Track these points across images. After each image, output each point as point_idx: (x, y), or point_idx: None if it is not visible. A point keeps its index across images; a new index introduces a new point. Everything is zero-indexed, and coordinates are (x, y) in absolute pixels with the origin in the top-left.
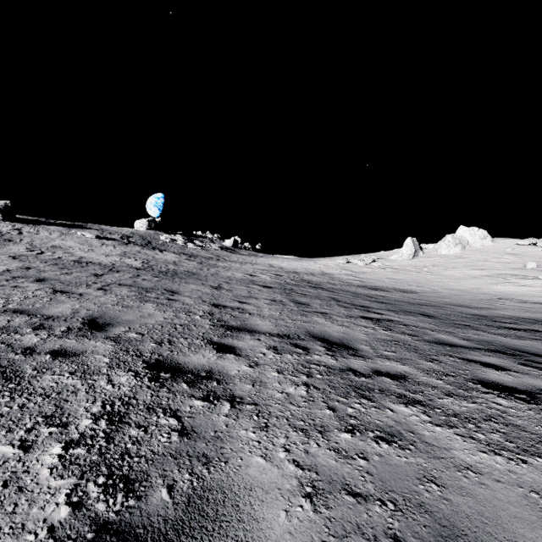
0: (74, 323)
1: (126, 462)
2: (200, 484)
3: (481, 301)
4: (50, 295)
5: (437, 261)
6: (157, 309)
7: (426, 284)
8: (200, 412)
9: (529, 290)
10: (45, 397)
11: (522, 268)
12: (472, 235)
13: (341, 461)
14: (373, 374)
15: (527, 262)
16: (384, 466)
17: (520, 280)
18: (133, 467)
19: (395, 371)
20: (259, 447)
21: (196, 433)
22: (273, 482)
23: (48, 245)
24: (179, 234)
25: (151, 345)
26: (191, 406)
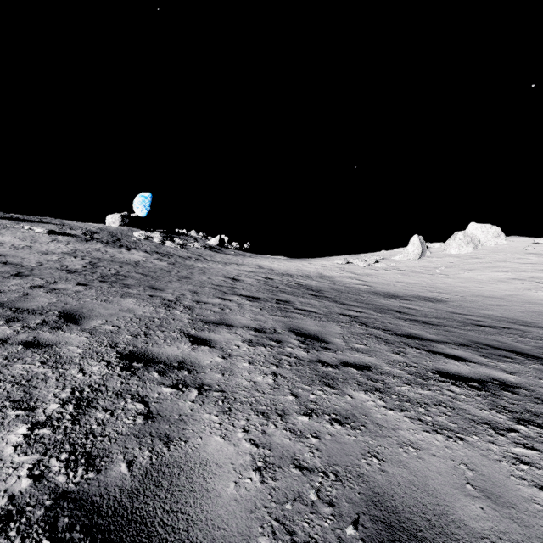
0: None
1: None
2: None
3: (542, 316)
4: None
5: (448, 261)
6: None
7: (448, 289)
8: None
9: None
10: None
11: None
12: (485, 232)
13: None
14: None
15: None
16: None
17: None
18: None
19: None
20: None
21: None
22: None
23: None
24: (158, 231)
25: None
26: None
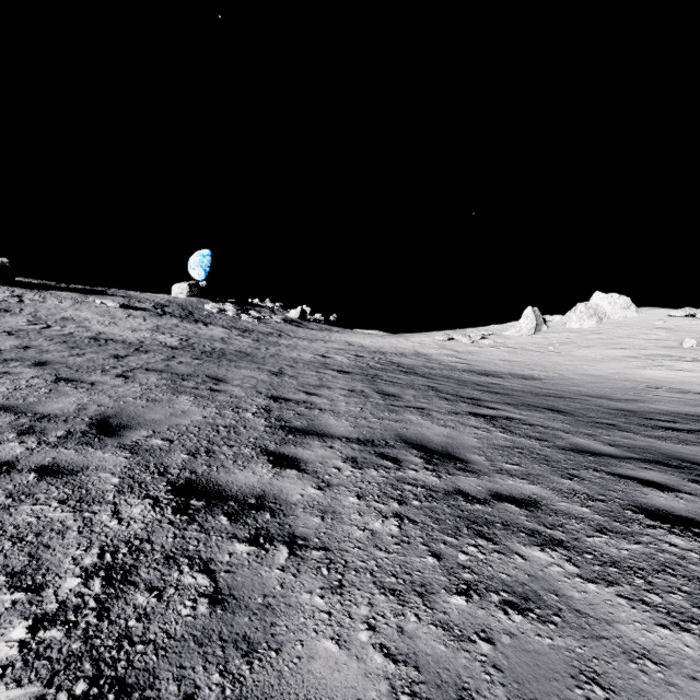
0: (77, 425)
1: (124, 654)
2: (235, 693)
3: (626, 391)
4: (50, 385)
5: (566, 337)
6: (195, 404)
7: (552, 367)
8: (243, 562)
9: (688, 375)
10: (16, 541)
11: (677, 346)
12: (612, 303)
13: (454, 645)
14: (492, 499)
15: (683, 340)
16: (519, 653)
17: (675, 363)
18: (133, 661)
19: (521, 494)
20: (329, 623)
21: (235, 599)
22: (351, 686)
23: (57, 316)
24: (229, 302)
25: (181, 456)
26: (231, 553)
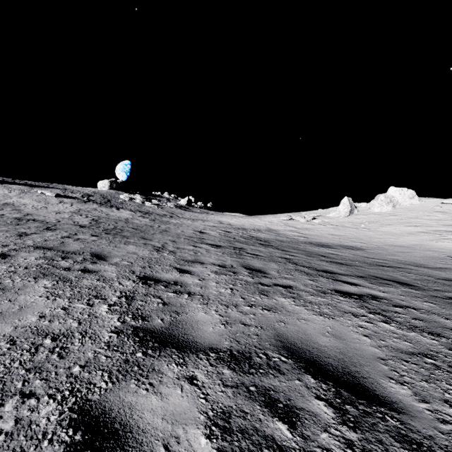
0: None
1: None
2: None
3: (434, 260)
4: None
5: (371, 218)
6: (48, 293)
7: (368, 240)
8: None
9: None
10: None
11: None
12: (402, 194)
13: None
14: None
15: None
16: None
17: None
18: None
19: None
20: None
21: None
22: None
23: (1, 202)
24: (138, 193)
25: None
26: None
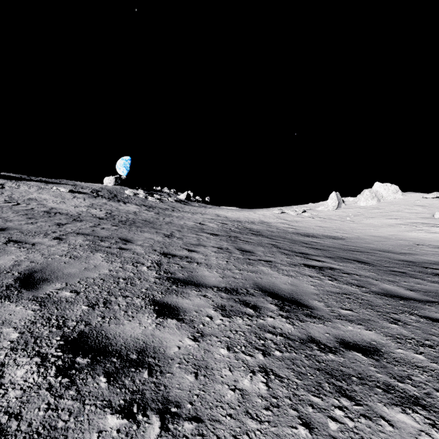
0: (5, 280)
1: None
2: None
3: (402, 247)
4: (0, 246)
5: (357, 211)
6: (105, 260)
7: (350, 231)
8: None
9: None
10: None
11: (430, 217)
12: (386, 189)
13: None
14: (341, 347)
15: (434, 213)
16: None
17: (430, 228)
18: None
19: (363, 340)
20: None
21: None
22: None
23: (25, 197)
24: (141, 189)
25: (81, 308)
26: (101, 430)
